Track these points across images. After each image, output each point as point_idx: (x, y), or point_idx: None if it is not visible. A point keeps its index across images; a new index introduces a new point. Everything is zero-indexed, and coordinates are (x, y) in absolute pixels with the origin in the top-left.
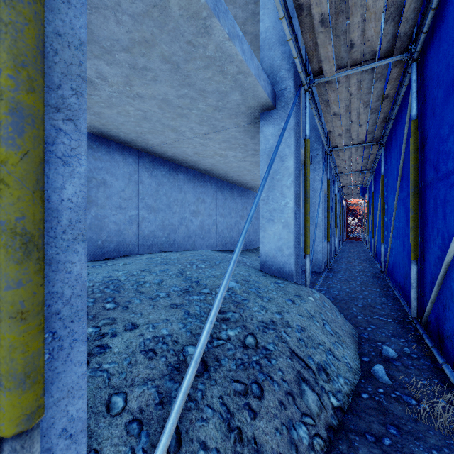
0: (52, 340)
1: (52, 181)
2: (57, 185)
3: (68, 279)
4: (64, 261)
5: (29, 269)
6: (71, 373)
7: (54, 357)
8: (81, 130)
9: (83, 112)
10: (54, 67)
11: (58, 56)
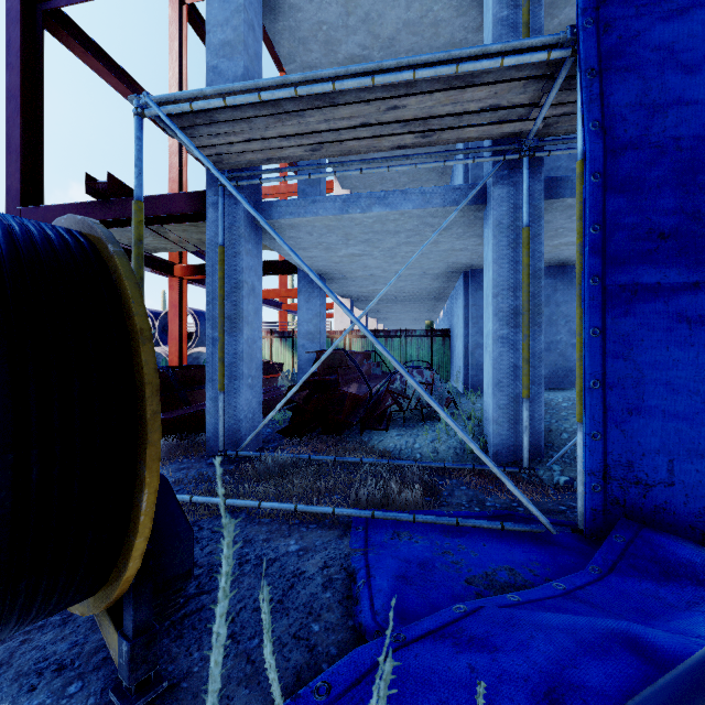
0: (534, 388)
1: (534, 345)
2: (535, 346)
3: (538, 372)
4: (537, 367)
5: (527, 366)
6: (539, 400)
7: (534, 393)
8: (542, 328)
9: (542, 323)
10: (534, 314)
11: (535, 310)
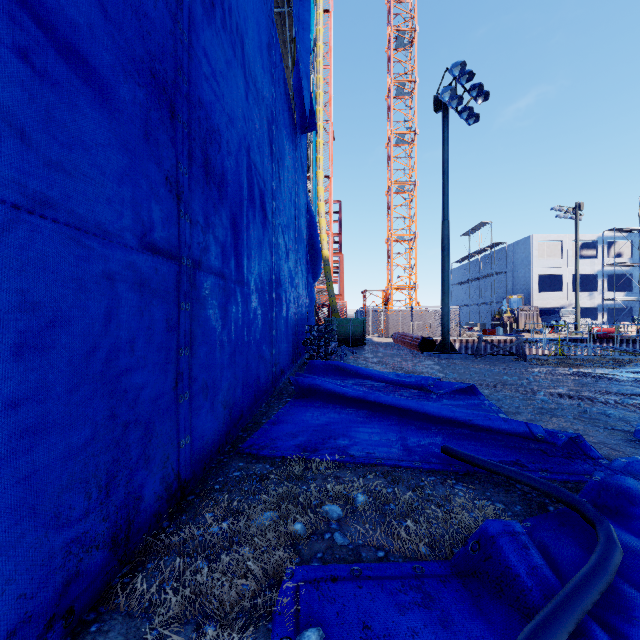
0: None
1: None
2: None
3: None
4: None
5: None
6: None
7: None
8: None
9: None
10: None
11: None
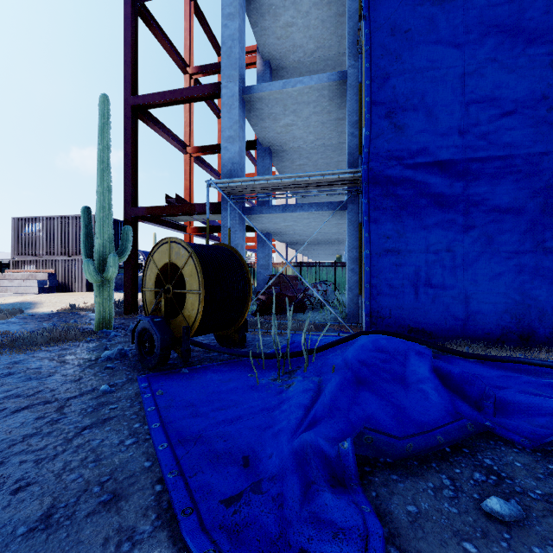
0: None
1: None
2: None
3: None
4: None
5: (360, 281)
6: None
7: None
8: None
9: None
10: None
11: None
